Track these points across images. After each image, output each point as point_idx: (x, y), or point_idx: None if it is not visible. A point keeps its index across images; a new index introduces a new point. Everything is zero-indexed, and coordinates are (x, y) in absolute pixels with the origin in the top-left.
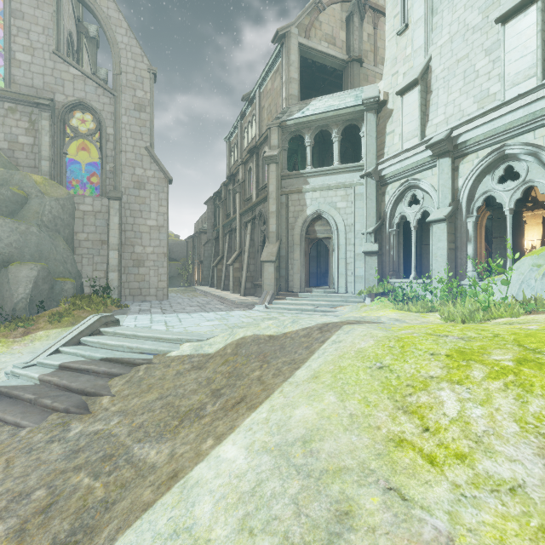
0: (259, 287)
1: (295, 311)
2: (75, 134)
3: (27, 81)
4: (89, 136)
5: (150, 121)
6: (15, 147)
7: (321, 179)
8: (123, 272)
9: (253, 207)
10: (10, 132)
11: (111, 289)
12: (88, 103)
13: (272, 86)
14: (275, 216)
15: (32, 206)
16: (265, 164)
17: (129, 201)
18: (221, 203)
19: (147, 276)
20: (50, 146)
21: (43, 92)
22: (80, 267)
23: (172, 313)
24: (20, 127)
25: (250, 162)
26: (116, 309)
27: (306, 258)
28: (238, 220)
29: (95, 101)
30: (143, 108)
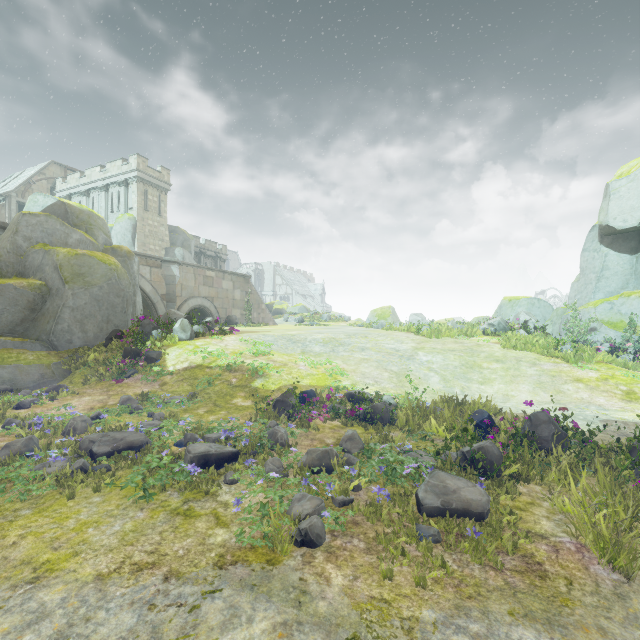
0: None
1: None
2: None
3: None
4: None
5: None
6: None
7: None
8: None
9: None
10: None
11: None
12: None
13: (0, 210)
14: None
15: None
16: None
17: None
18: None
19: None
20: None
21: None
22: None
23: None
24: None
25: None
26: None
27: None
28: None
29: None
30: None
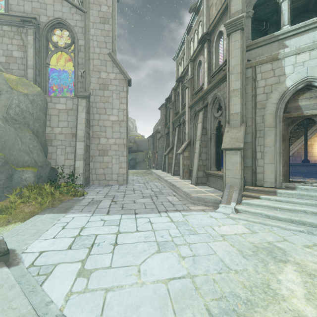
0: (213, 177)
1: (292, 224)
2: (55, 48)
3: (20, 8)
4: (66, 49)
5: (112, 30)
6: (10, 61)
7: (309, 36)
8: (91, 160)
9: (204, 95)
10: (7, 49)
11: (77, 176)
12: (64, 20)
13: None
14: (239, 94)
15: (2, 100)
16: (218, 48)
17: (95, 100)
18: (171, 105)
19: (110, 163)
20: (34, 57)
21: (31, 15)
22: (55, 156)
23: (116, 213)
24: (13, 44)
25: (200, 55)
26: (70, 198)
27: (284, 144)
28: (187, 113)
29: (70, 19)
30: (107, 20)
